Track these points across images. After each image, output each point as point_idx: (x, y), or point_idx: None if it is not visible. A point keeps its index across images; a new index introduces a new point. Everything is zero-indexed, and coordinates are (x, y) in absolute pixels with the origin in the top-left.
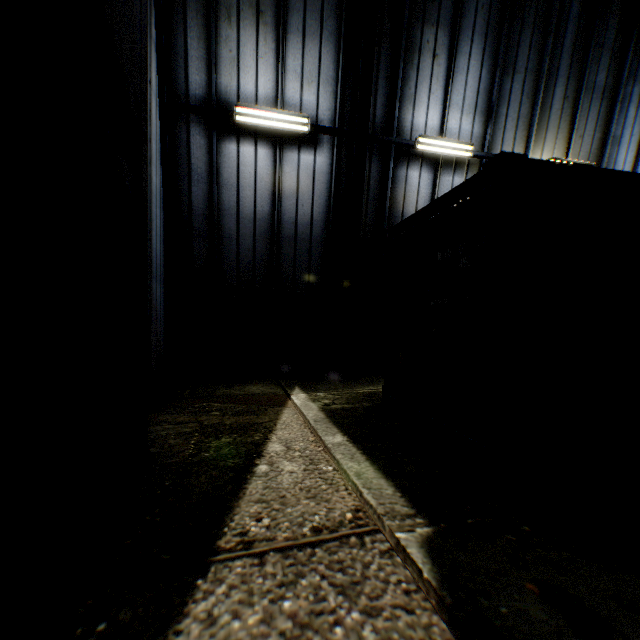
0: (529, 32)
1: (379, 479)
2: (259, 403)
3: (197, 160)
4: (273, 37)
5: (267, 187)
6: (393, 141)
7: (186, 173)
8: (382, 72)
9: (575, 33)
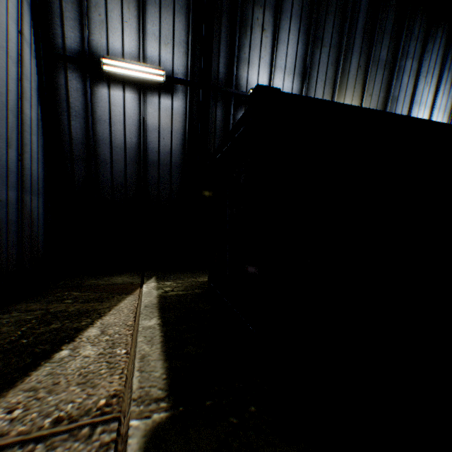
0: (332, 17)
1: (158, 361)
2: (112, 291)
3: (75, 100)
4: (135, 6)
5: (134, 123)
6: (232, 92)
7: (66, 110)
8: (223, 39)
9: (365, 20)
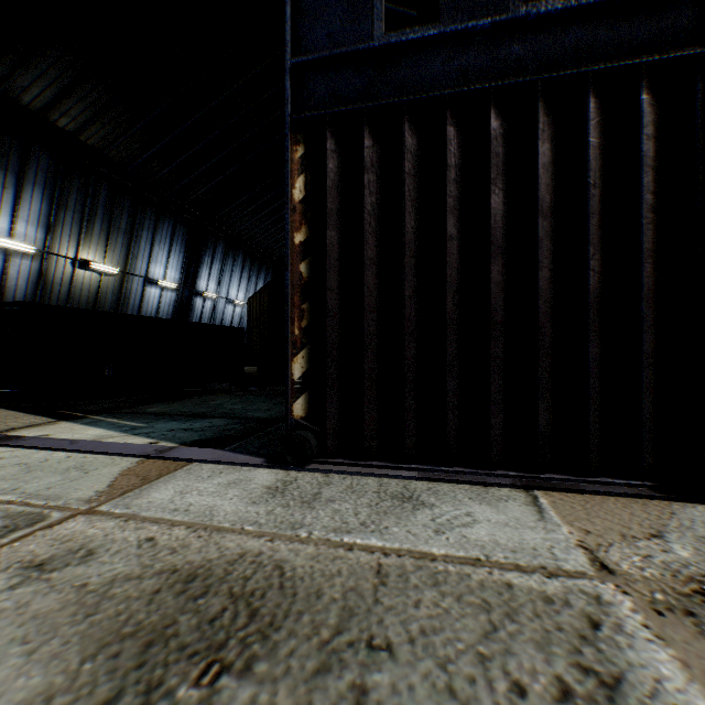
0: (77, 191)
1: None
2: None
3: None
4: None
5: None
6: None
7: None
8: None
9: (107, 199)
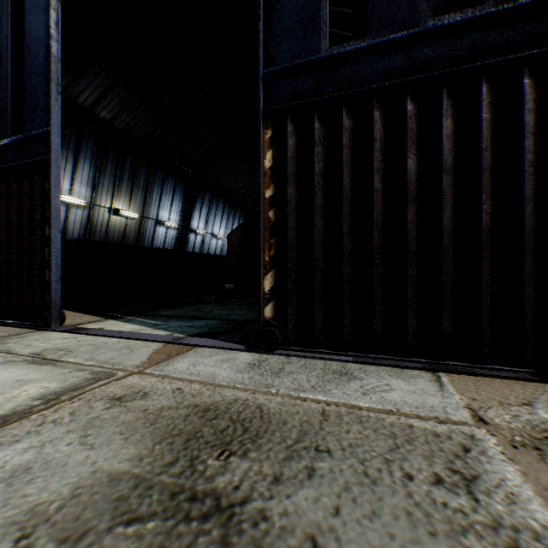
0: (112, 161)
1: None
2: None
3: None
4: None
5: None
6: None
7: None
8: None
9: (131, 165)
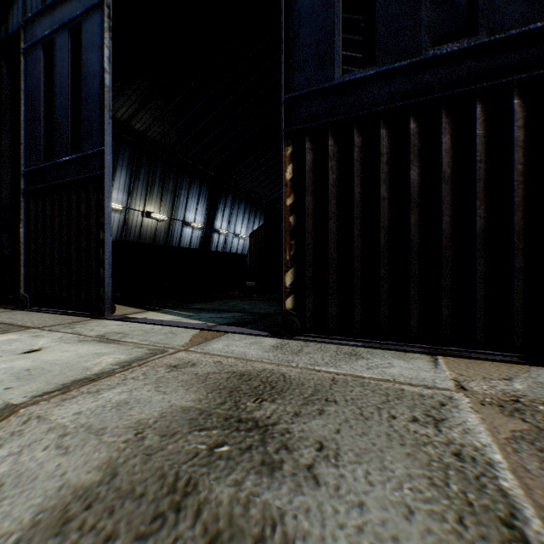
0: (144, 168)
1: None
2: None
3: None
4: None
5: None
6: None
7: None
8: None
9: (161, 171)
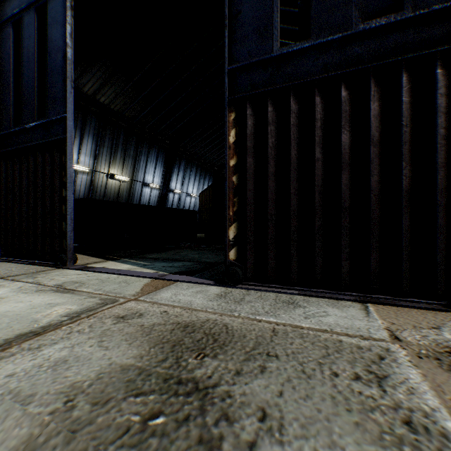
0: (109, 136)
1: None
2: None
3: None
4: None
5: None
6: None
7: None
8: None
9: (123, 139)
